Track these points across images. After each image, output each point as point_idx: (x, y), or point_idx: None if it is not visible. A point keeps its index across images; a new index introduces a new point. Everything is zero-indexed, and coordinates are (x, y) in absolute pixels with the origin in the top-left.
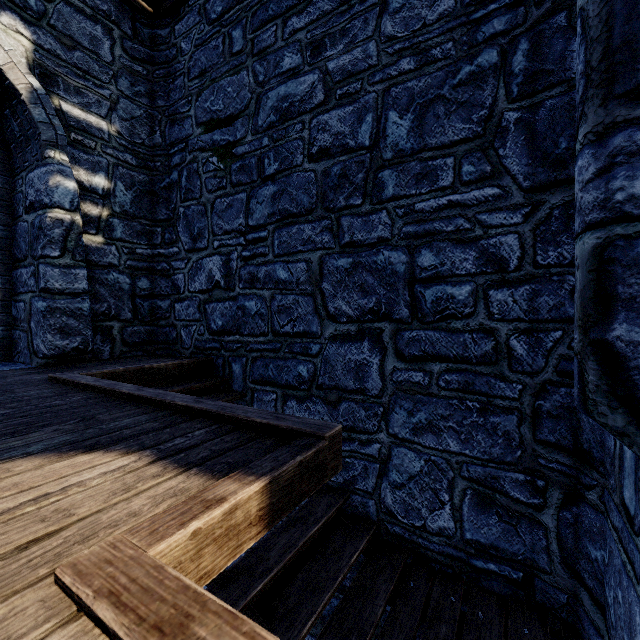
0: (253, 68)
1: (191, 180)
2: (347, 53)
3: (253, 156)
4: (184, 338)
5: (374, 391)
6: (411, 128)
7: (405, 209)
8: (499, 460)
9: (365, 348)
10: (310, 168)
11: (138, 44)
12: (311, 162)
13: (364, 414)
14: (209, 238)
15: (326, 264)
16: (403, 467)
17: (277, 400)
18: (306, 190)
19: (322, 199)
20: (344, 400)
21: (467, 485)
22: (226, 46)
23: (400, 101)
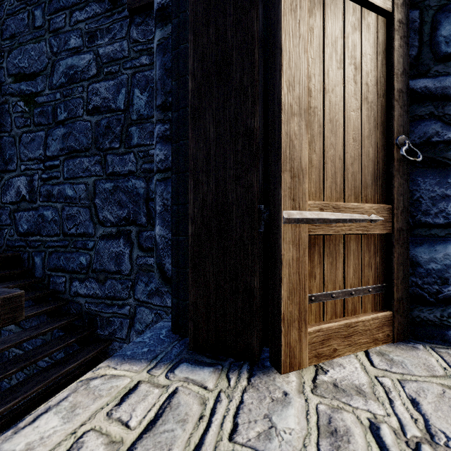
0: (49, 41)
1: (3, 117)
2: (110, 45)
3: (49, 105)
4: None
5: (126, 271)
6: (147, 101)
7: (144, 153)
8: None
9: (121, 243)
10: (88, 119)
11: None
12: (88, 115)
13: (121, 287)
14: (17, 163)
15: (98, 186)
16: (143, 319)
17: (66, 282)
18: (85, 134)
19: (95, 141)
20: (109, 279)
21: None
22: (30, 20)
23: (141, 83)
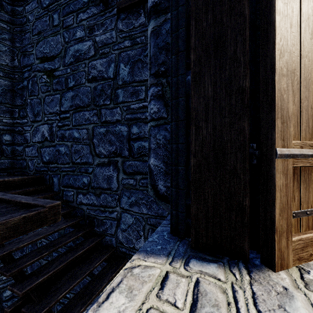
0: (63, 34)
1: (33, 86)
2: (104, 34)
3: (63, 77)
4: (30, 165)
5: (114, 188)
6: (129, 72)
7: (127, 107)
8: (161, 215)
9: (111, 169)
10: (88, 85)
11: (4, 13)
12: (89, 82)
13: (111, 199)
14: (42, 115)
15: (95, 130)
16: (126, 222)
17: (74, 195)
18: (86, 95)
19: (93, 100)
20: (102, 193)
21: (149, 227)
22: (50, 21)
23: (125, 59)
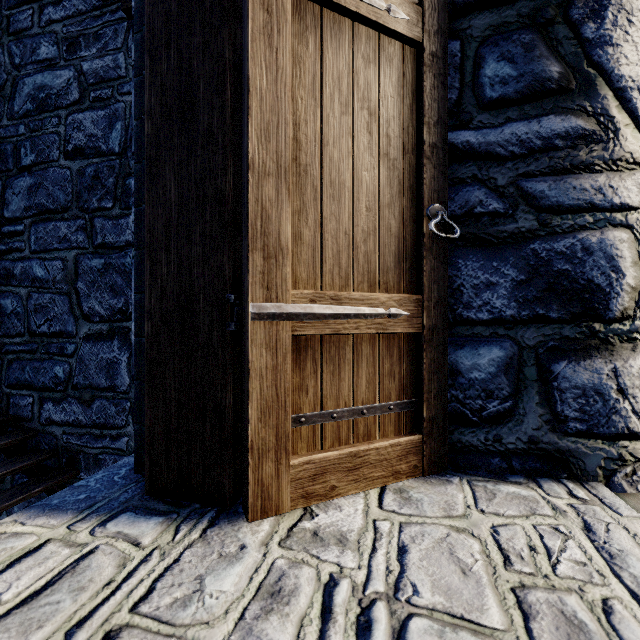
0: (9, 48)
1: None
2: (100, 58)
3: (9, 143)
4: None
5: (123, 387)
6: None
7: None
8: None
9: (115, 346)
10: (66, 165)
11: None
12: (67, 159)
13: (114, 410)
14: None
15: (81, 264)
16: None
17: (34, 404)
18: (62, 187)
19: (77, 198)
20: (97, 398)
21: None
22: None
23: None
